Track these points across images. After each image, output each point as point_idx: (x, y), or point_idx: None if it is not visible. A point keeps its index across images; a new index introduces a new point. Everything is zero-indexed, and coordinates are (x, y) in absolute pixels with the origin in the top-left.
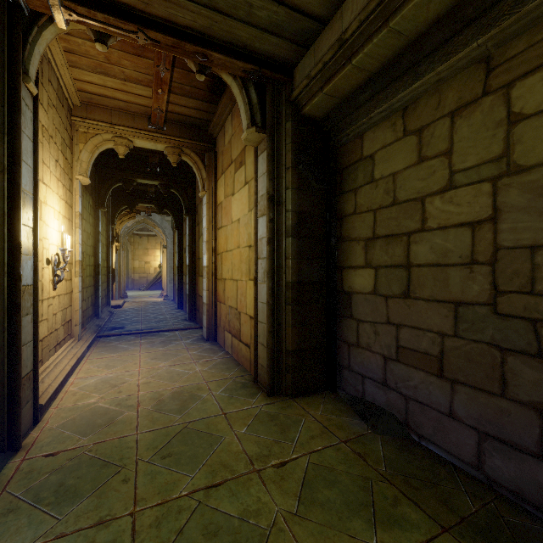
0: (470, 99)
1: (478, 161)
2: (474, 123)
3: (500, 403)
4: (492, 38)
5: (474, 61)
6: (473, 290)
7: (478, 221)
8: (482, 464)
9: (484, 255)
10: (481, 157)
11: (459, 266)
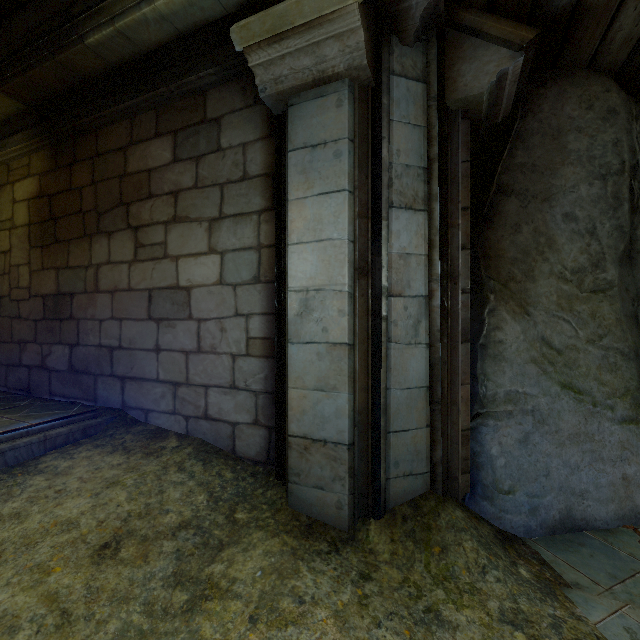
0: (4, 183)
1: (6, 218)
2: (5, 197)
3: (11, 346)
4: (4, 156)
5: (4, 163)
6: (5, 289)
7: (7, 251)
8: (7, 382)
9: (7, 270)
10: (7, 216)
11: (1, 276)
